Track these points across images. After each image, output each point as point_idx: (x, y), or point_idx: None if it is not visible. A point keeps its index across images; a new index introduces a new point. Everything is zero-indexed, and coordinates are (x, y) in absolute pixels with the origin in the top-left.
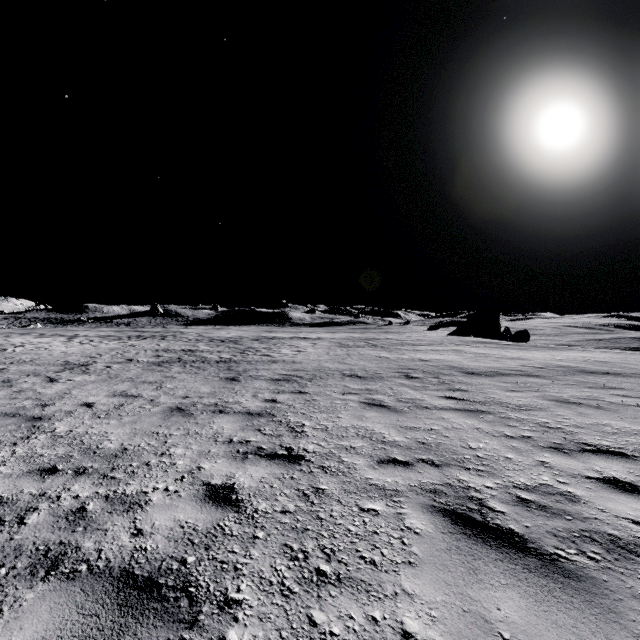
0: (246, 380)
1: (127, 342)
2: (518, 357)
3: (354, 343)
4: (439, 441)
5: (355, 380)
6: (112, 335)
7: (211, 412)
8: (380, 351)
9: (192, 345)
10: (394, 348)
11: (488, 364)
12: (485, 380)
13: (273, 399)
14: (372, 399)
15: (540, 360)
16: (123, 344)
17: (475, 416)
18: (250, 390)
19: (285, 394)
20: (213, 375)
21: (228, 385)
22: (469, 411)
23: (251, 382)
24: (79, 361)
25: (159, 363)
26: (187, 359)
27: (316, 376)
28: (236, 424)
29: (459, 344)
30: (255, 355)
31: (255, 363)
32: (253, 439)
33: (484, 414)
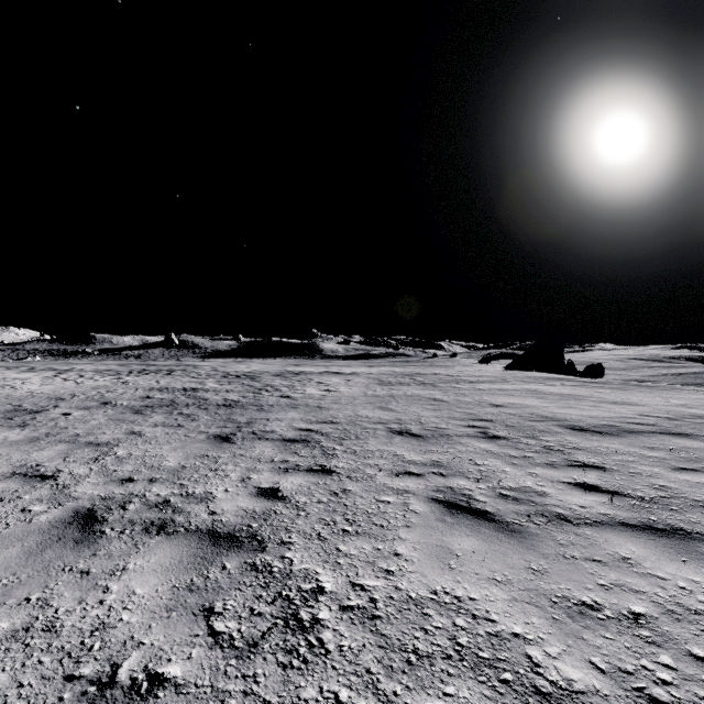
0: (244, 441)
1: (122, 378)
2: (622, 401)
3: (397, 379)
4: (703, 694)
5: (409, 442)
6: (112, 369)
7: (141, 529)
8: (432, 391)
9: (199, 382)
10: (448, 386)
11: (590, 412)
12: (613, 443)
13: (273, 488)
14: (450, 490)
15: (657, 405)
16: (115, 381)
17: (689, 552)
18: (241, 463)
19: (296, 475)
20: (200, 430)
21: (212, 451)
22: (660, 532)
23: (250, 445)
24: (35, 405)
25: (139, 408)
26: (181, 402)
27: (350, 433)
28: (167, 581)
29: (528, 381)
30: (271, 396)
31: (268, 409)
32: (174, 669)
33: (701, 544)
